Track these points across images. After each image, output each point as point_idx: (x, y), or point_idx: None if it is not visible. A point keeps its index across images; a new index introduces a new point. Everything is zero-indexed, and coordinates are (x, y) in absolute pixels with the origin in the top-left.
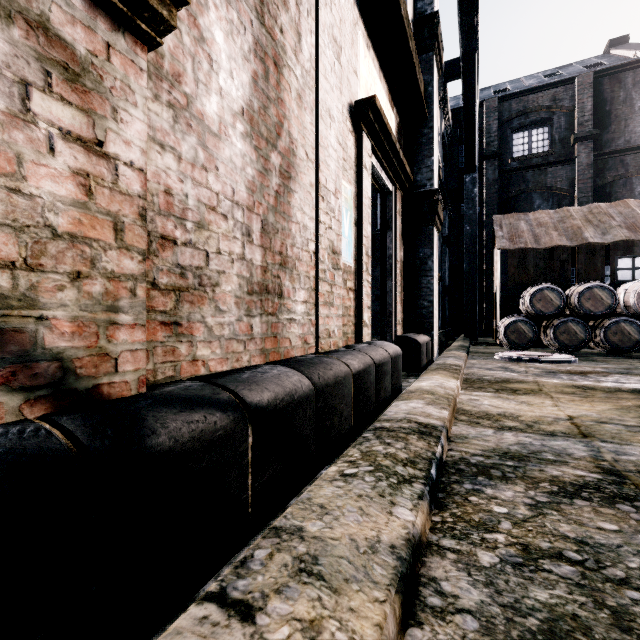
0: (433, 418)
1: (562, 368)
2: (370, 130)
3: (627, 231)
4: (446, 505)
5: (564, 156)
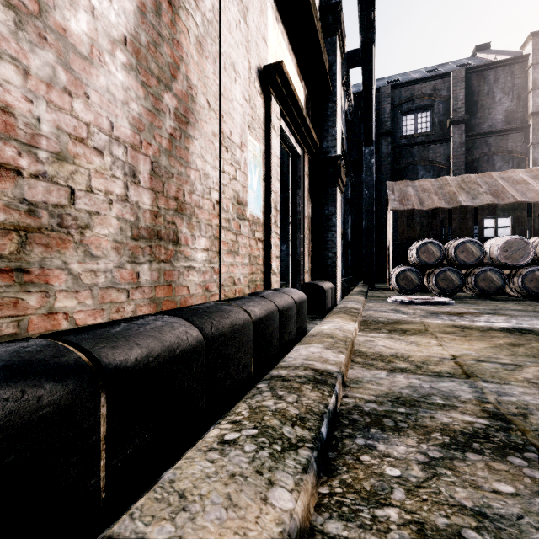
0: (330, 363)
1: (443, 310)
2: (278, 94)
3: (491, 197)
4: (336, 469)
5: (442, 136)
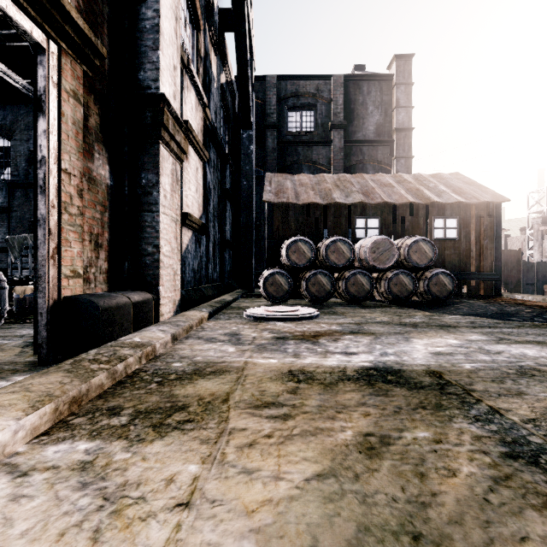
0: None
1: (299, 328)
2: None
3: (362, 196)
4: None
5: (324, 138)
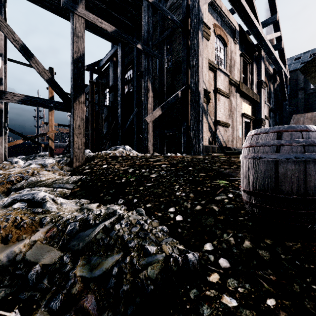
0: None
1: None
2: (244, 116)
3: None
4: None
5: None
